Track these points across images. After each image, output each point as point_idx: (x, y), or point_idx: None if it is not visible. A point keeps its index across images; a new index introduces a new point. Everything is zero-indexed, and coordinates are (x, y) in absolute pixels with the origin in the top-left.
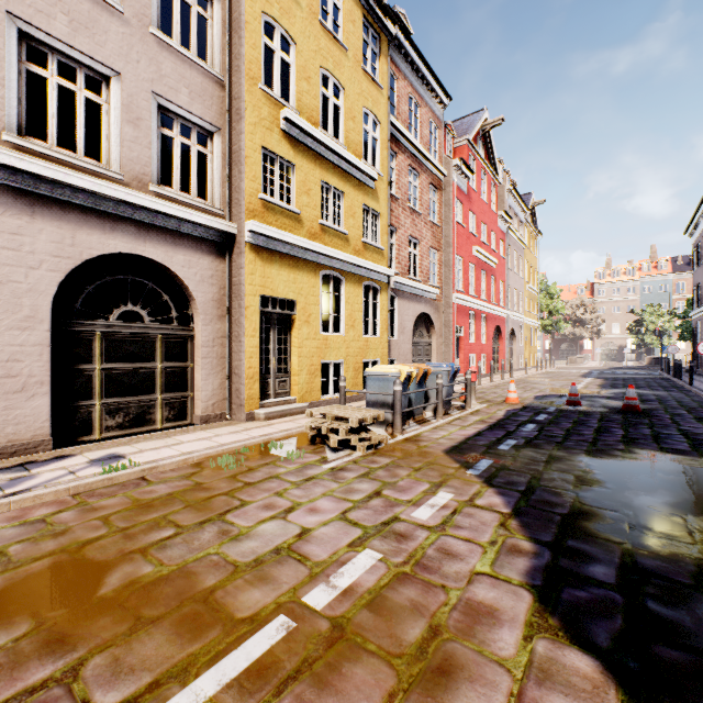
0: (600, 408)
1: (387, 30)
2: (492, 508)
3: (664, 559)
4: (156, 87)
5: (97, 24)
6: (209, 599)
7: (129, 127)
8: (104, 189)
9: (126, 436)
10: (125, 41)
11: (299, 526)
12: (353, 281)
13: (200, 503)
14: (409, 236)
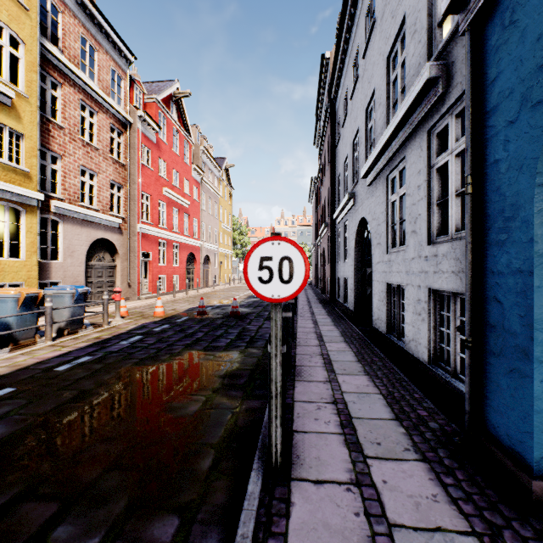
0: (220, 314)
1: None
2: None
3: None
4: None
5: None
6: None
7: None
8: None
9: None
10: None
11: None
12: None
13: None
14: (82, 166)
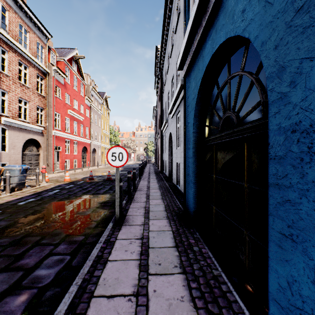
0: (101, 180)
1: None
2: None
3: (11, 237)
4: None
5: None
6: None
7: None
8: None
9: None
10: None
11: None
12: None
13: None
14: (20, 98)
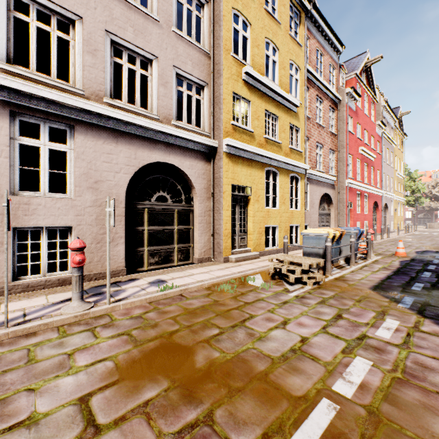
0: None
1: (304, 7)
2: (438, 334)
3: None
4: (175, 62)
5: (146, 30)
6: (267, 379)
7: (161, 88)
8: (151, 125)
9: (158, 269)
10: (160, 37)
11: (298, 335)
12: (283, 174)
13: (224, 313)
14: (316, 142)
